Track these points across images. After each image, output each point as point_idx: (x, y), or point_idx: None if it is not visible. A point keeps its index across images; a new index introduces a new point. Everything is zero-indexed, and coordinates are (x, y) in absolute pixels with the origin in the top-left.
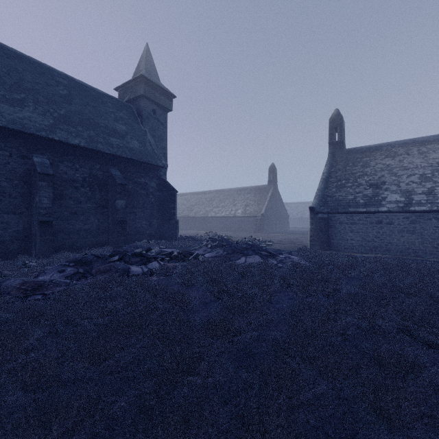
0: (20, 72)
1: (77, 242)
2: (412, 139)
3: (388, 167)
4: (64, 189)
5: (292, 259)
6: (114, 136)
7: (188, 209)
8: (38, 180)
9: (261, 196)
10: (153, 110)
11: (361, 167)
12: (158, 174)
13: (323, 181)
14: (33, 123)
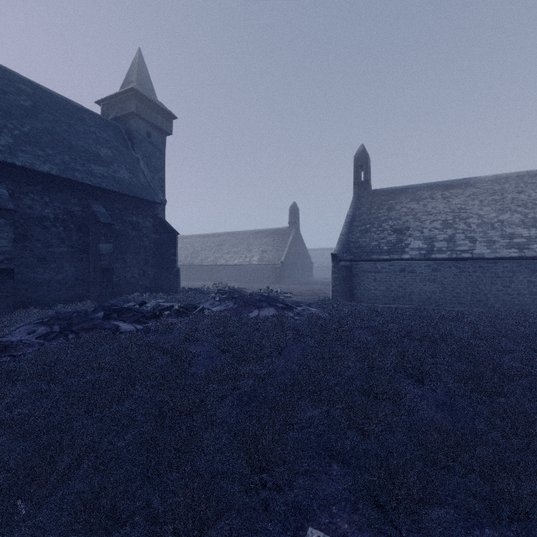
0: None
1: (46, 296)
2: (437, 182)
3: (413, 212)
4: (28, 229)
5: (310, 311)
6: (96, 162)
7: (193, 255)
8: None
9: (281, 241)
10: (148, 132)
11: (386, 211)
12: (154, 212)
13: (347, 225)
14: None
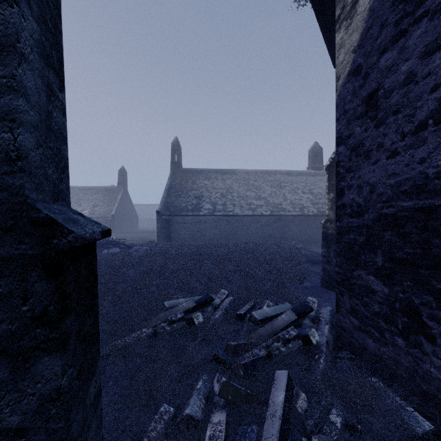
0: None
1: None
2: (219, 169)
3: (206, 186)
4: None
5: (144, 249)
6: None
7: None
8: None
9: (111, 197)
10: None
11: (191, 184)
12: None
13: (166, 191)
14: None
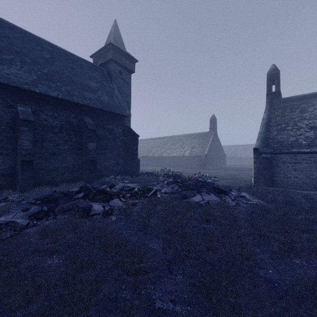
0: (11, 38)
1: (55, 178)
2: None
3: None
4: (44, 134)
5: (245, 197)
6: (87, 91)
7: (148, 151)
8: (20, 126)
9: (204, 140)
10: (120, 71)
11: (300, 113)
12: (123, 122)
13: (264, 125)
14: (18, 78)
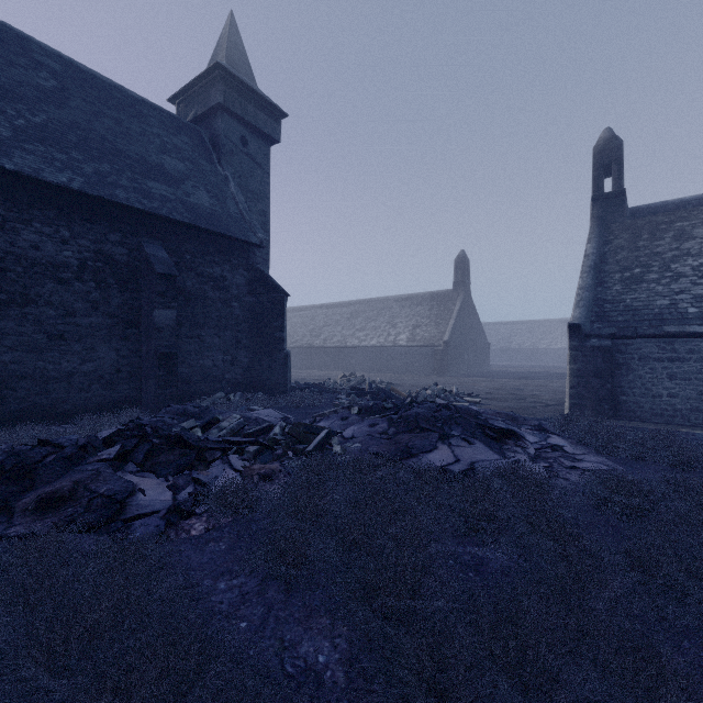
0: None
1: (65, 400)
2: None
3: None
4: (32, 283)
5: (564, 449)
6: (156, 178)
7: (313, 333)
8: None
9: (442, 309)
10: (243, 137)
11: (674, 241)
12: (249, 260)
13: (590, 271)
14: None
